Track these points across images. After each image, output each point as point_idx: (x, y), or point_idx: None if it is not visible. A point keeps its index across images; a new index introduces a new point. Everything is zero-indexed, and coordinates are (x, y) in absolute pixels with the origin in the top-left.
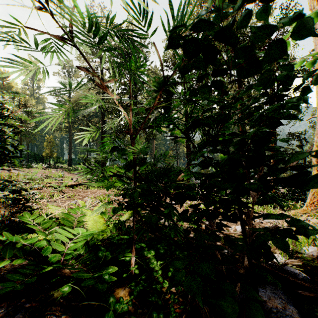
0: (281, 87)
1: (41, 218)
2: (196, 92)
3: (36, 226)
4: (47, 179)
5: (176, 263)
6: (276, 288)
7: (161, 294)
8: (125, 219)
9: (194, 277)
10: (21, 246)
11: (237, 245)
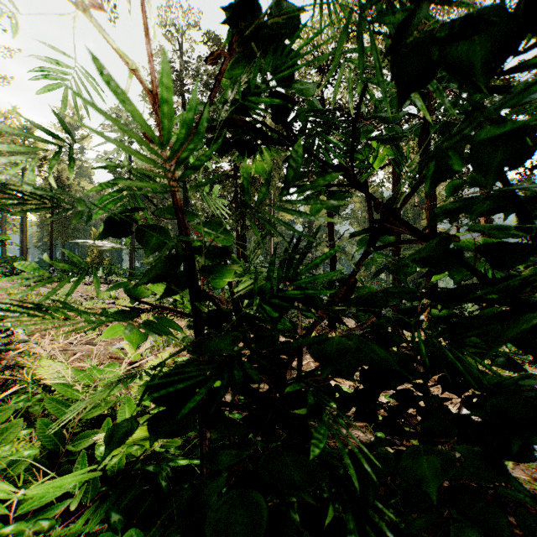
0: None
1: None
2: None
3: None
4: (88, 302)
5: None
6: None
7: None
8: None
9: None
10: None
11: None
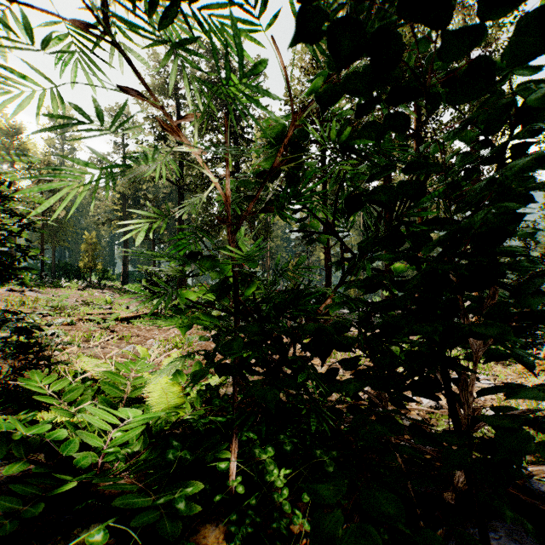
0: (541, 124)
1: (64, 383)
2: (363, 135)
3: (52, 398)
4: (85, 307)
5: (324, 490)
6: (516, 530)
7: (288, 537)
8: (218, 382)
9: (365, 528)
10: (23, 437)
11: (450, 452)
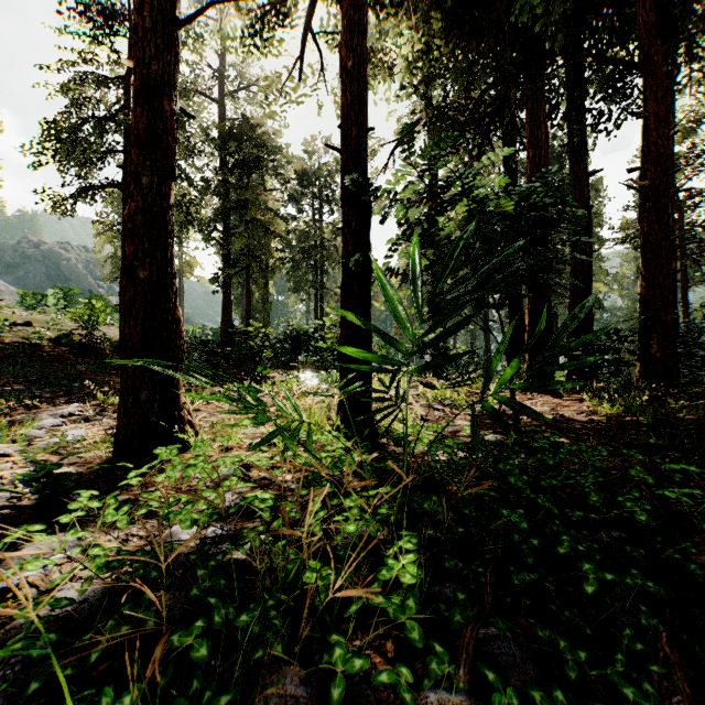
0: None
1: None
2: None
3: None
4: None
5: None
6: None
7: None
8: None
9: None
10: None
11: None
